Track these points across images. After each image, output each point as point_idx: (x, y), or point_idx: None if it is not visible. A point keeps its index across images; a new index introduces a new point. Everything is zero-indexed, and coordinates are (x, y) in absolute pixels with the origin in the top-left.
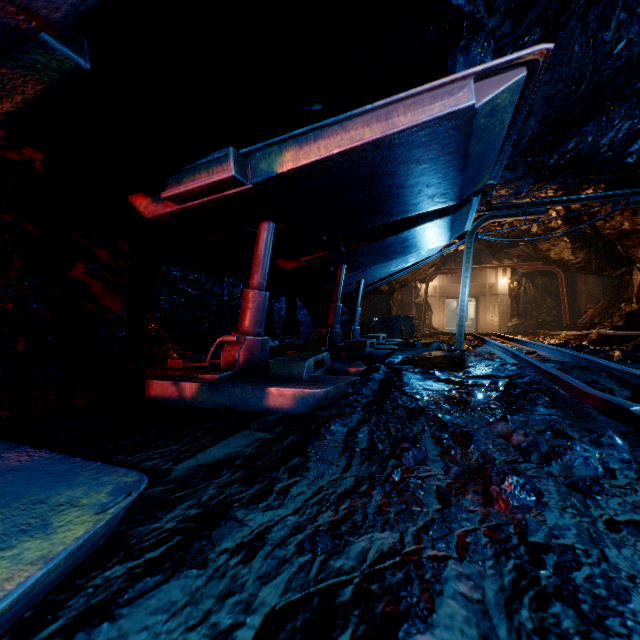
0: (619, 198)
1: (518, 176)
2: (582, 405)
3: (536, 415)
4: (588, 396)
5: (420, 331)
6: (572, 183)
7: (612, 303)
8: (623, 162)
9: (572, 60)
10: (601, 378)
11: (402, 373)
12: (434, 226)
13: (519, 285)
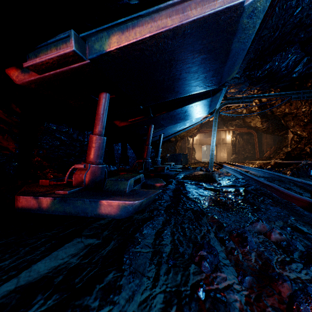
0: (287, 95)
1: (241, 81)
2: (292, 204)
3: (271, 212)
4: (295, 199)
5: (190, 161)
6: (266, 87)
7: (278, 147)
8: (291, 76)
9: (274, 16)
10: (291, 186)
11: (185, 184)
12: (202, 103)
13: (236, 139)
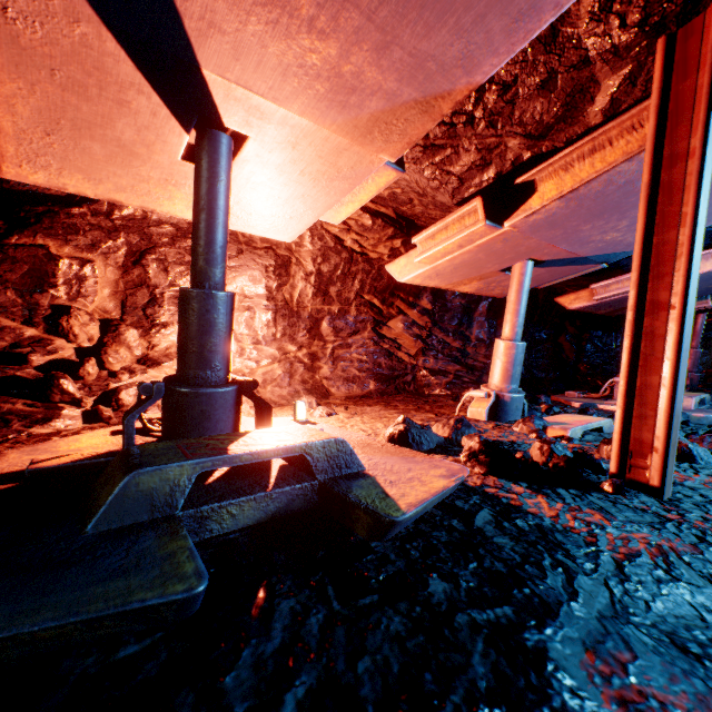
0: None
1: None
2: None
3: None
4: None
5: None
6: None
7: None
8: None
9: None
10: None
11: None
12: None
13: None
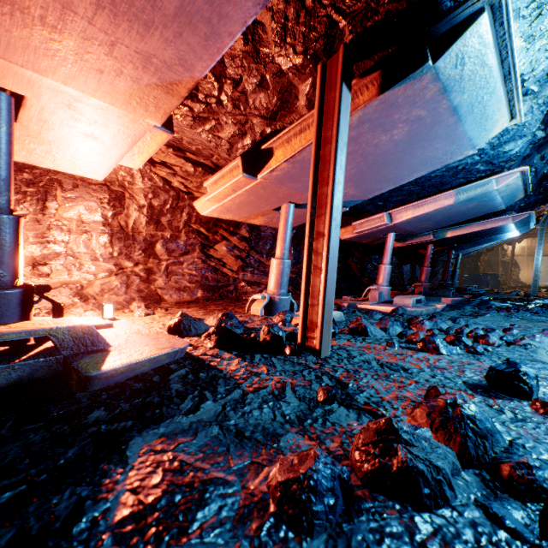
0: None
1: None
2: None
3: None
4: None
5: (506, 284)
6: None
7: None
8: None
9: None
10: None
11: (488, 301)
12: (507, 233)
13: None
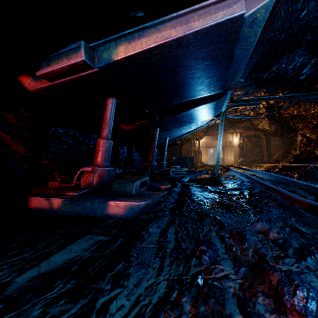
0: (295, 97)
1: (248, 84)
2: (294, 206)
3: (273, 214)
4: (298, 201)
5: (196, 164)
6: (273, 89)
7: (287, 150)
8: (299, 78)
9: (279, 19)
10: (296, 189)
11: (190, 187)
12: (207, 107)
13: (243, 141)
